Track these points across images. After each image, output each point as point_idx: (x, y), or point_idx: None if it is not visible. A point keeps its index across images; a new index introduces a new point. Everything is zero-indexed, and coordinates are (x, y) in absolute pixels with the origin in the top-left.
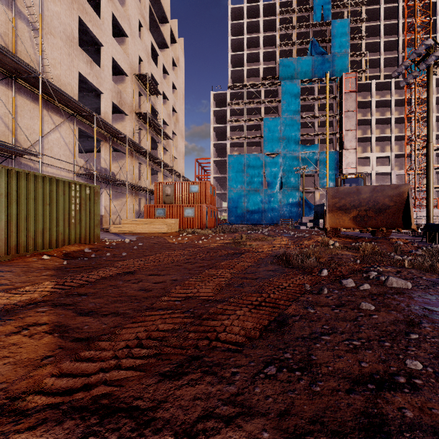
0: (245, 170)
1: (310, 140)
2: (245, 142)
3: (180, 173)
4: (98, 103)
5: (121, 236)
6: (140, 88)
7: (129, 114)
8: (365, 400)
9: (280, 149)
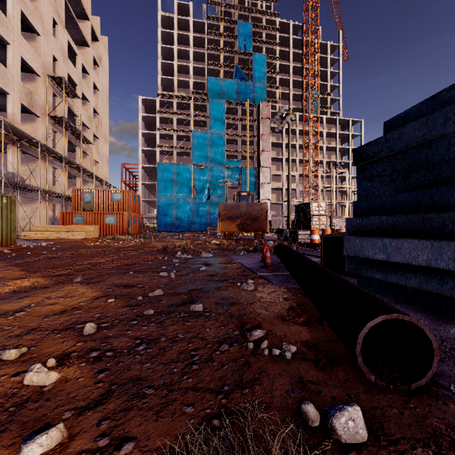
0: (174, 179)
1: (235, 155)
2: (175, 151)
3: (103, 178)
4: (1, 101)
5: (35, 242)
6: (55, 89)
7: (41, 116)
8: (137, 270)
9: (208, 162)
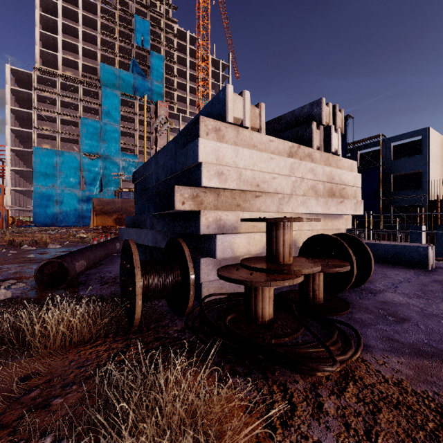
0: (58, 167)
1: (131, 149)
2: (59, 137)
3: None
4: None
5: None
6: None
7: None
8: None
9: (101, 153)
